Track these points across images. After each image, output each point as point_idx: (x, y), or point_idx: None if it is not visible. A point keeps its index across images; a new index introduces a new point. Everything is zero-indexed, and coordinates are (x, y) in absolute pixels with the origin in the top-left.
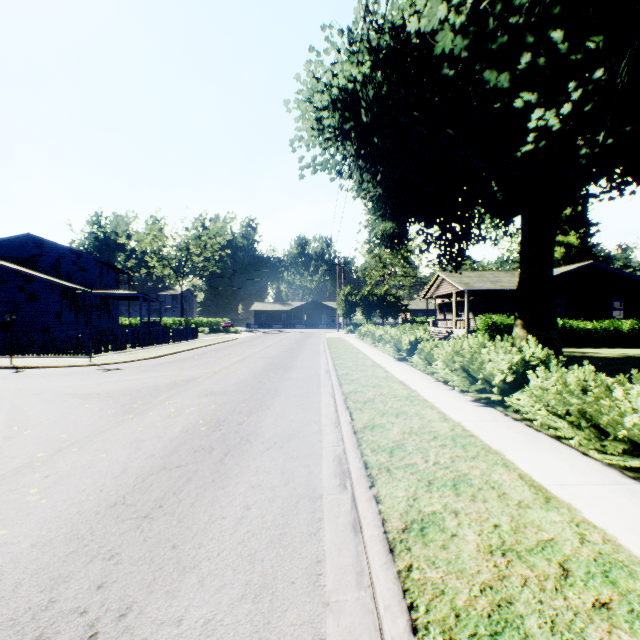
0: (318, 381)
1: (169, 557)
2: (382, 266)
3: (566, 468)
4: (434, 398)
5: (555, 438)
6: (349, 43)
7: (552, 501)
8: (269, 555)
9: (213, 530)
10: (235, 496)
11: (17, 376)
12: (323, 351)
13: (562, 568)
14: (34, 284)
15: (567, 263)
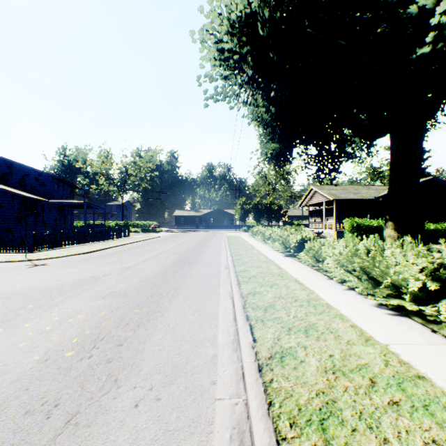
0: (218, 278)
1: None
2: (268, 183)
3: None
4: (337, 302)
5: None
6: None
7: None
8: None
9: None
10: None
11: None
12: (224, 247)
13: None
14: None
15: None
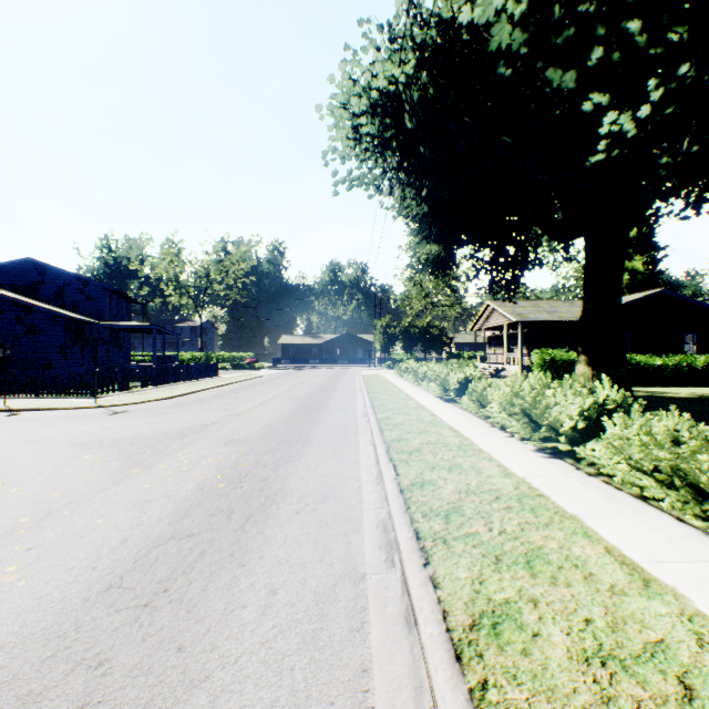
0: (355, 426)
1: (172, 665)
2: (424, 295)
3: (661, 539)
4: (491, 447)
5: (641, 499)
6: (390, 40)
7: (652, 585)
8: (301, 662)
9: (230, 625)
10: (258, 576)
11: (10, 420)
12: (359, 390)
13: (683, 685)
14: (34, 315)
15: (632, 291)
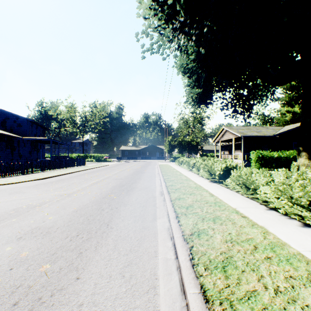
0: (154, 207)
1: None
2: (188, 126)
3: None
4: None
5: None
6: None
7: None
8: None
9: None
10: None
11: None
12: (157, 173)
13: None
14: None
15: (293, 123)
